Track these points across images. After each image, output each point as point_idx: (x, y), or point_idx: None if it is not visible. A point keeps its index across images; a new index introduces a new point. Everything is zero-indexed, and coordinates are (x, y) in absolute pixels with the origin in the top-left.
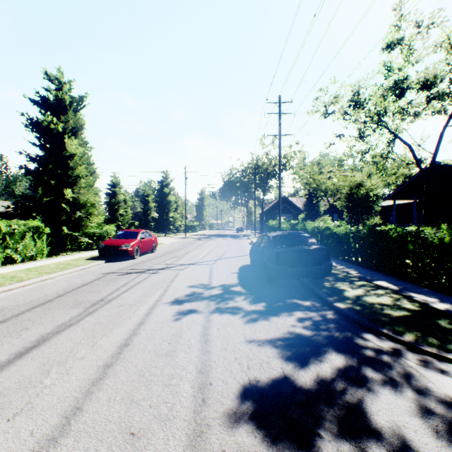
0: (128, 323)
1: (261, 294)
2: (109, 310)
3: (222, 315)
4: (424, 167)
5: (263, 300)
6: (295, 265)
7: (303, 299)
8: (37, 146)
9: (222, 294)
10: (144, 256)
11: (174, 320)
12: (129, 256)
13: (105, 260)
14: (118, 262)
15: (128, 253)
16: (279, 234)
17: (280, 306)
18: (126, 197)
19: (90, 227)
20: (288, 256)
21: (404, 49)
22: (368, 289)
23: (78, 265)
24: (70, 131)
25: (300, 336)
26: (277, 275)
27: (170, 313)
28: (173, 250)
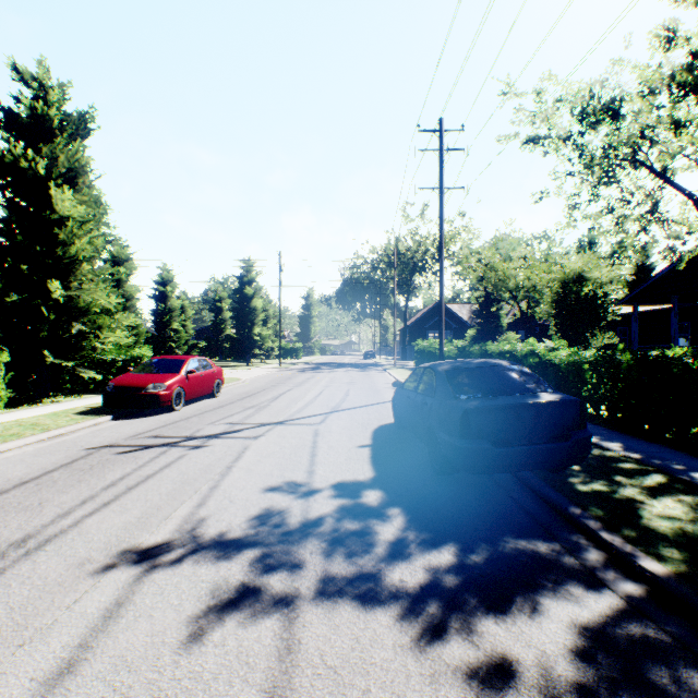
0: (23, 668)
1: (432, 517)
2: (9, 590)
3: (332, 616)
4: (695, 246)
5: (440, 540)
6: (508, 442)
7: (542, 536)
8: None
9: (337, 515)
10: (194, 405)
11: (181, 648)
12: (162, 407)
13: (113, 416)
14: (138, 418)
15: (159, 400)
16: (461, 366)
17: (492, 569)
18: (185, 302)
19: (105, 350)
20: (491, 418)
21: None
22: (687, 500)
23: (50, 427)
24: (60, 174)
25: None
26: (465, 463)
27: (179, 609)
28: (252, 392)
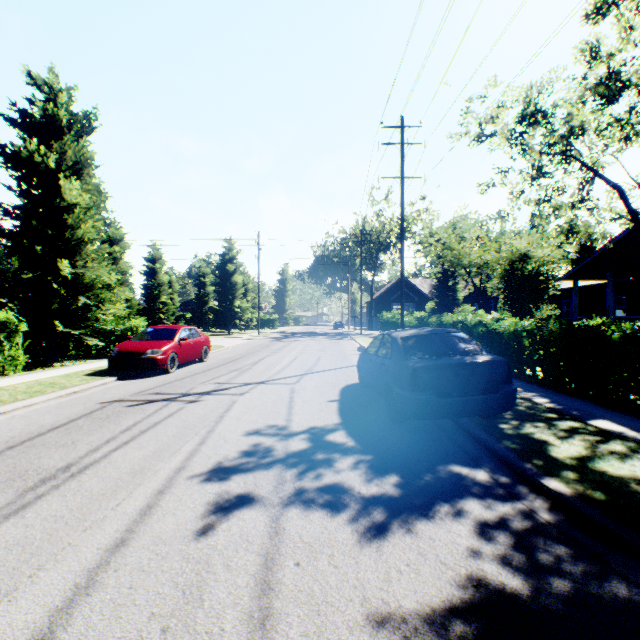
0: (90, 542)
1: (386, 452)
2: (66, 498)
3: (307, 514)
4: (626, 228)
5: (391, 467)
6: (448, 393)
7: (471, 465)
8: (16, 192)
9: (310, 450)
10: (186, 369)
11: (199, 531)
12: (159, 369)
13: (117, 377)
14: (139, 379)
15: (156, 364)
16: (413, 333)
17: (428, 486)
18: (172, 277)
19: (105, 321)
20: (435, 375)
21: (622, 16)
22: (590, 439)
23: (67, 385)
24: (68, 167)
25: (504, 597)
26: (413, 411)
27: (195, 509)
28: (235, 357)
